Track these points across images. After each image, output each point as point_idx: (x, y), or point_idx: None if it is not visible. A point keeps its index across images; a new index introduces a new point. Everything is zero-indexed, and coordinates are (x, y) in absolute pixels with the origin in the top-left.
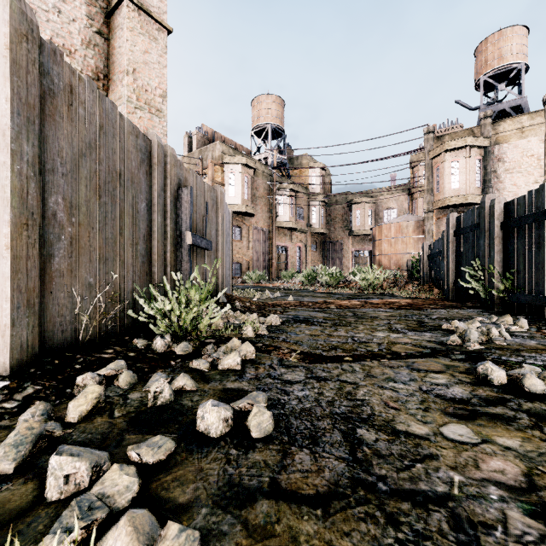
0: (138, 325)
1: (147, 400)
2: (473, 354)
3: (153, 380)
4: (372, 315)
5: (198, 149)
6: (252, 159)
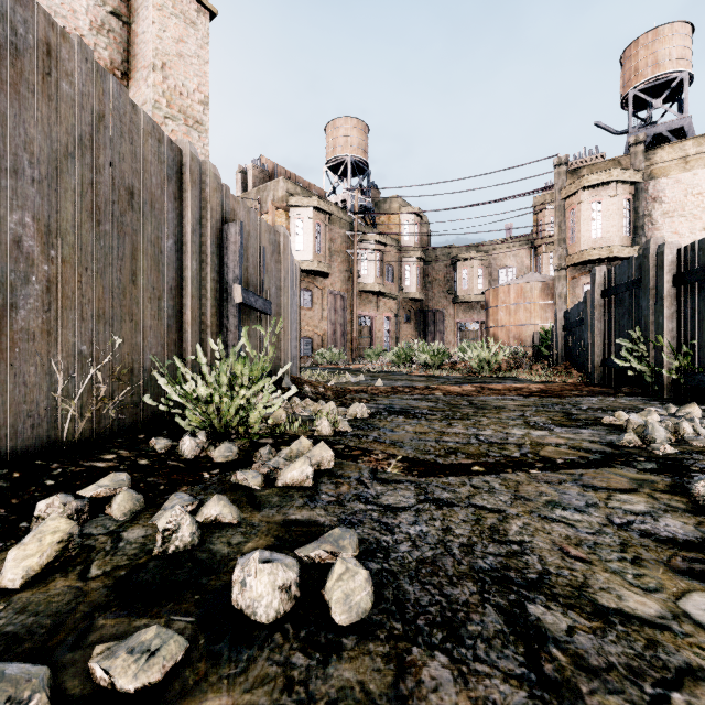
0: (162, 418)
1: (153, 543)
2: (668, 461)
3: (168, 507)
4: (496, 404)
5: (255, 188)
6: (327, 201)
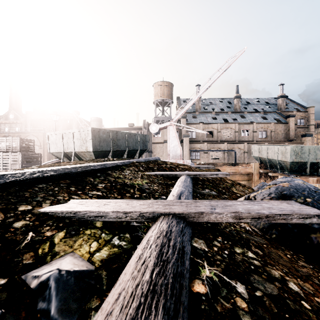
0: None
1: None
2: None
3: None
4: None
5: None
6: None
